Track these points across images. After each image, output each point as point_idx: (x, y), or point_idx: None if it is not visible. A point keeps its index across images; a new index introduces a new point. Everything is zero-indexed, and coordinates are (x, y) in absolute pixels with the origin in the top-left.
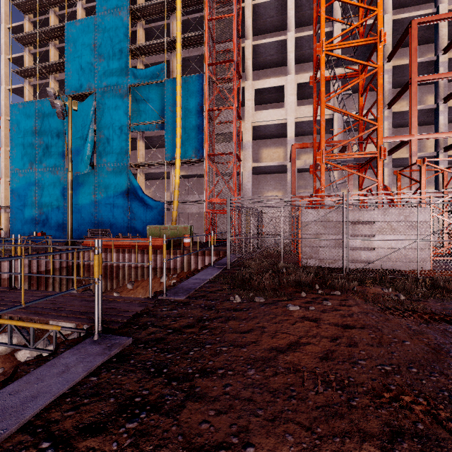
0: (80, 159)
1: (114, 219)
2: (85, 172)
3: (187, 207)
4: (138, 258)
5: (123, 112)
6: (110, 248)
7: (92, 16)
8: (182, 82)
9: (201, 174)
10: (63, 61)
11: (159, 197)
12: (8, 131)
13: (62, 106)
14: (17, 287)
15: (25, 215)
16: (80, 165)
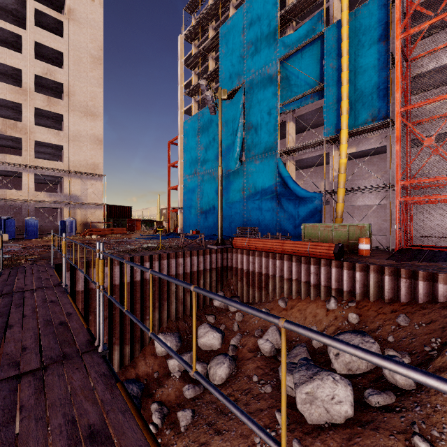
0: (231, 157)
1: (262, 216)
2: (234, 169)
3: (355, 197)
4: (293, 267)
5: (271, 94)
6: (258, 251)
7: (241, 6)
8: (350, 20)
9: (376, 149)
10: (218, 67)
11: (312, 188)
12: (182, 146)
13: (212, 98)
14: (173, 286)
15: (191, 214)
16: (230, 163)
